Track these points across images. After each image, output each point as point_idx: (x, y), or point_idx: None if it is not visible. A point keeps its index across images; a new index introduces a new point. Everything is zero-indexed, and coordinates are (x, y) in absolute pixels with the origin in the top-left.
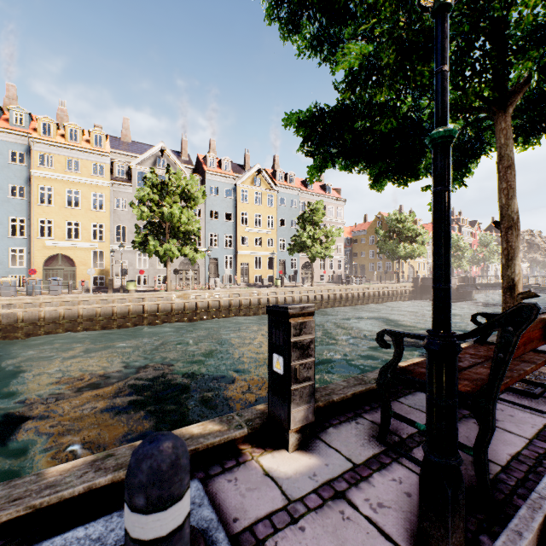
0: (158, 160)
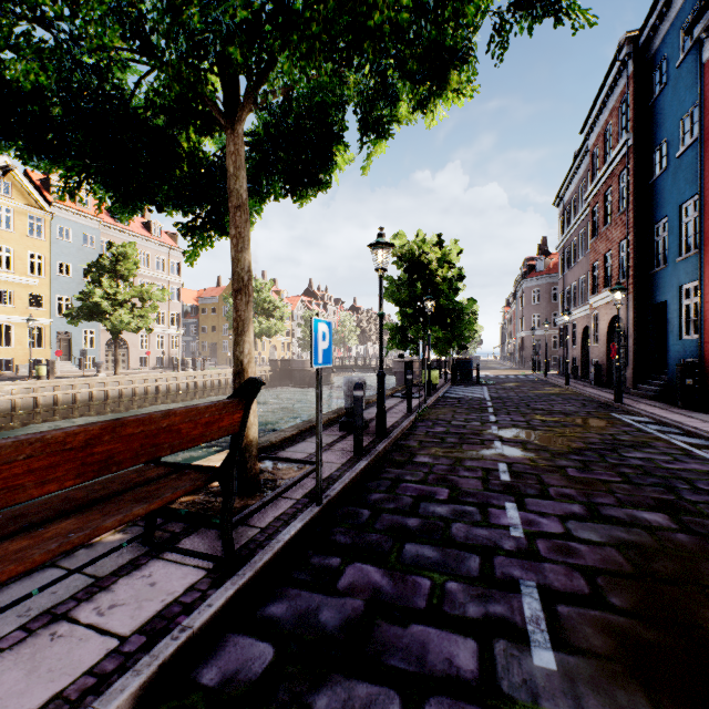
0: None
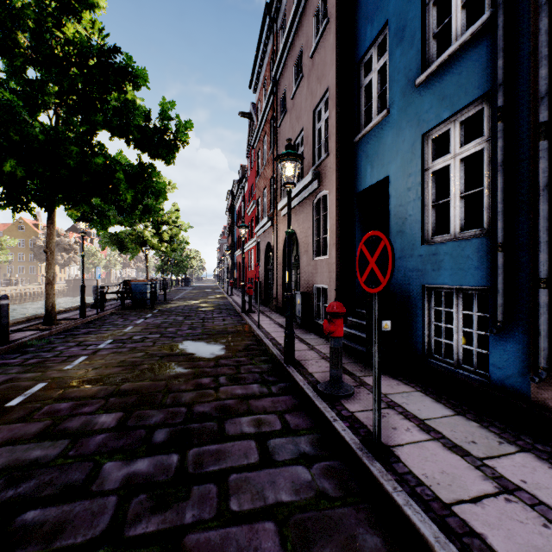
0: None
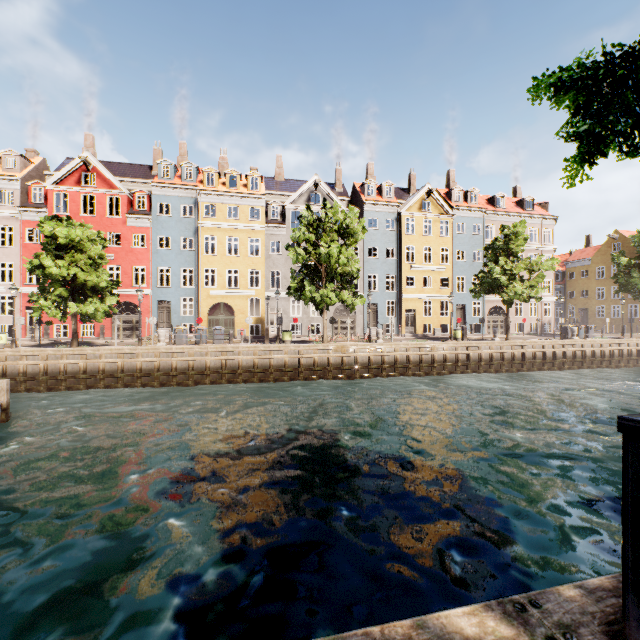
0: (311, 196)
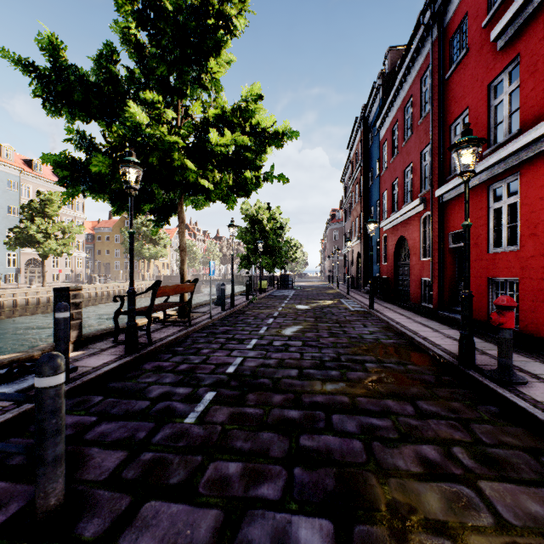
0: None
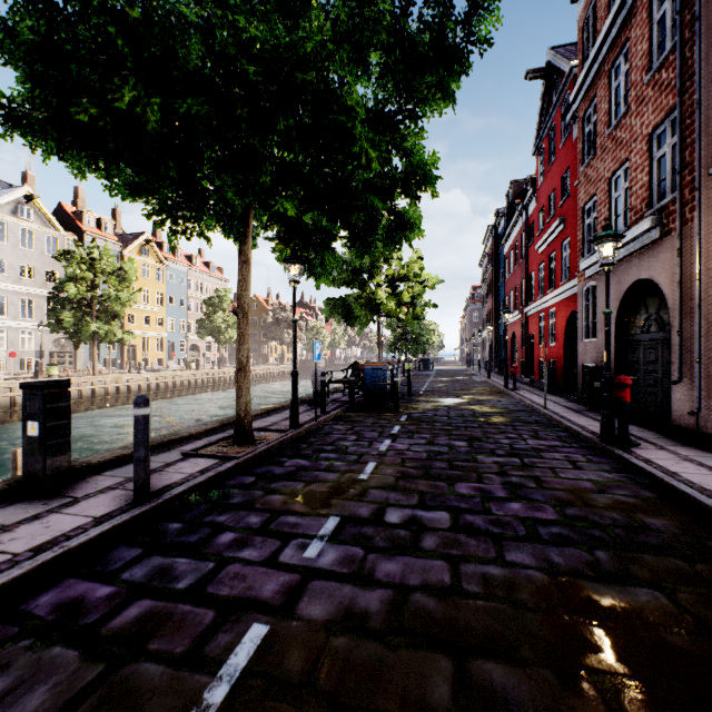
0: (20, 208)
